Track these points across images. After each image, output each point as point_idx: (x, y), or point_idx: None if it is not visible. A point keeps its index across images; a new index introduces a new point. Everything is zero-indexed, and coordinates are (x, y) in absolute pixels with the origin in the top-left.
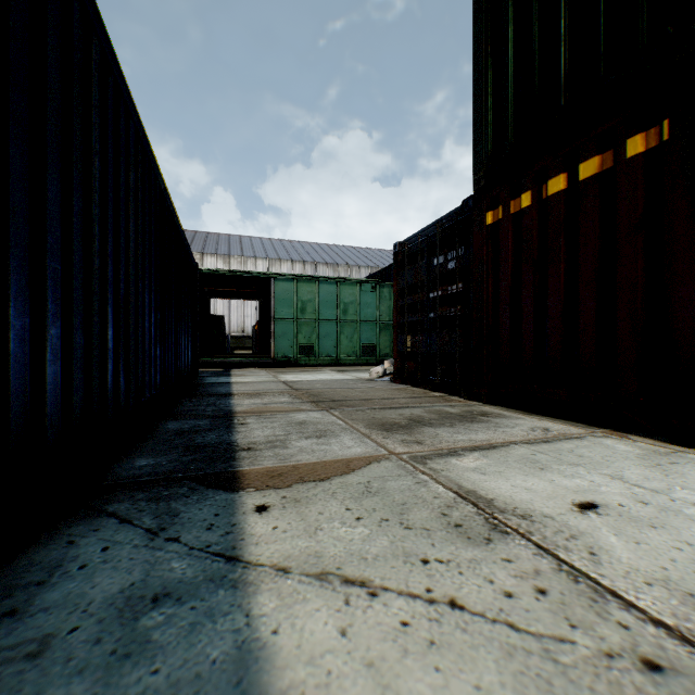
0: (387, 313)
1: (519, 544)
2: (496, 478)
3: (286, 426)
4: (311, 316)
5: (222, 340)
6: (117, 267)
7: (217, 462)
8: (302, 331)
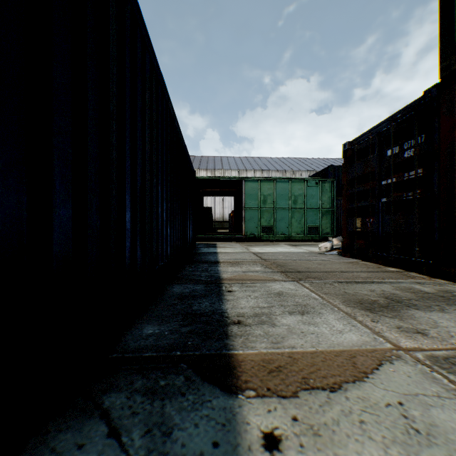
0: (327, 202)
1: None
2: None
3: (266, 296)
4: (270, 206)
5: (210, 223)
6: (135, 163)
7: (211, 337)
8: (264, 216)
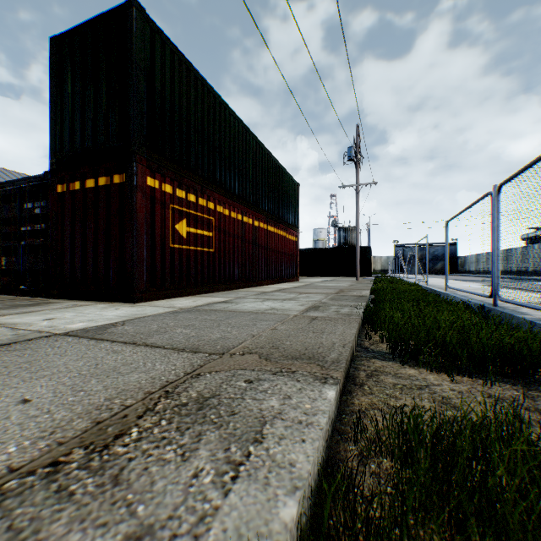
0: None
1: (2, 328)
2: (17, 319)
3: None
4: None
5: None
6: None
7: None
8: None
